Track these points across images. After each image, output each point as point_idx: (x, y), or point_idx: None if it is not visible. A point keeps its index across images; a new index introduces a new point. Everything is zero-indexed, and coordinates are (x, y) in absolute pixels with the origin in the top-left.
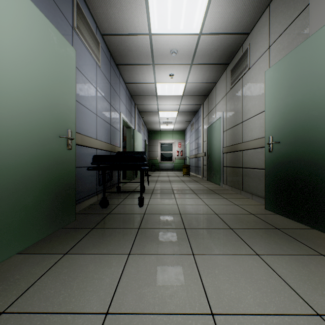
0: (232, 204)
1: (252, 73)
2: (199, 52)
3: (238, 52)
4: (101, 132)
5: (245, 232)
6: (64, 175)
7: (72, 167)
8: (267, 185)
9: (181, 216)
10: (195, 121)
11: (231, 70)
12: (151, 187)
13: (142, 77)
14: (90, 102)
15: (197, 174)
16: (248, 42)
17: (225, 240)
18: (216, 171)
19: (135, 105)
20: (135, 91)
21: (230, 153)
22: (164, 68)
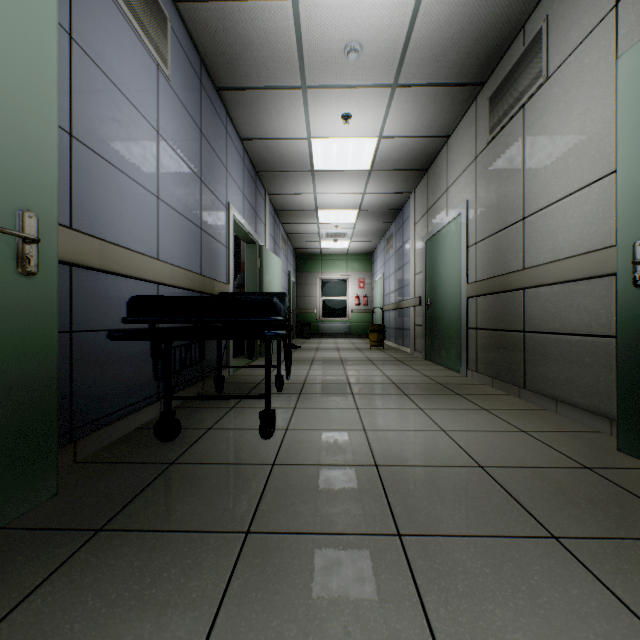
0: (513, 431)
1: (555, 90)
2: (414, 50)
3: (512, 47)
4: (172, 244)
5: (611, 558)
6: (1, 359)
7: (41, 331)
8: (628, 382)
9: (380, 474)
10: (395, 231)
11: (491, 98)
12: (299, 375)
13: (280, 124)
14: (135, 162)
15: (401, 345)
16: (541, 13)
17: (566, 614)
18: (449, 339)
19: (267, 195)
20: (264, 159)
21: (487, 297)
22: (330, 97)
